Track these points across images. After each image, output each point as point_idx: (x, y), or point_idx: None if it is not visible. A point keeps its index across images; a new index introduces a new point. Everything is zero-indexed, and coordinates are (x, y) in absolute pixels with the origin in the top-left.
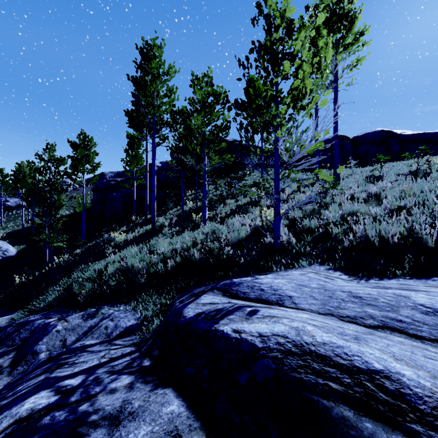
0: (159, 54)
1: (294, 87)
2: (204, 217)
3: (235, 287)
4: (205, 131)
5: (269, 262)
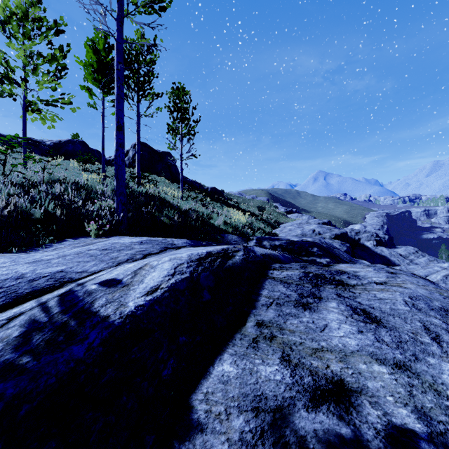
0: None
1: None
2: None
3: None
4: None
5: None
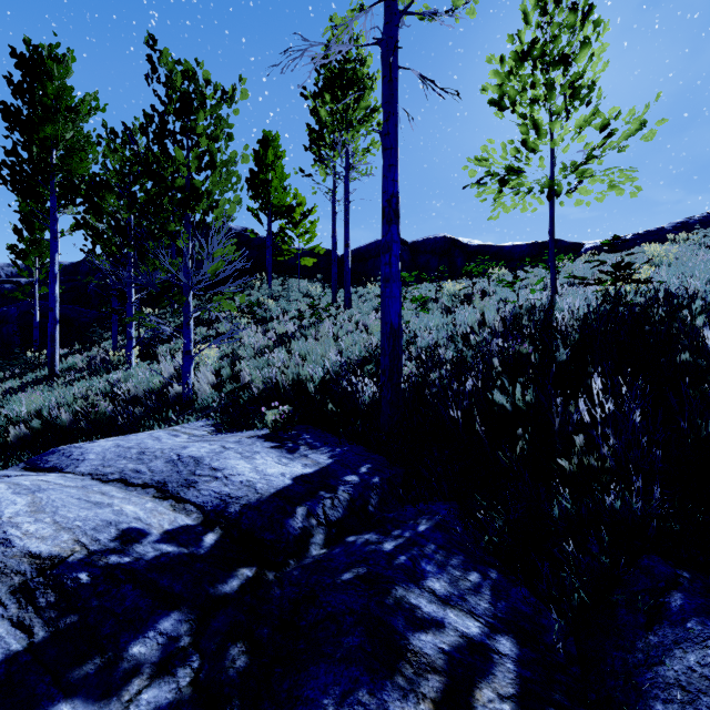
0: (60, 75)
1: (179, 187)
2: (129, 356)
3: (48, 456)
4: (131, 219)
5: (158, 420)
